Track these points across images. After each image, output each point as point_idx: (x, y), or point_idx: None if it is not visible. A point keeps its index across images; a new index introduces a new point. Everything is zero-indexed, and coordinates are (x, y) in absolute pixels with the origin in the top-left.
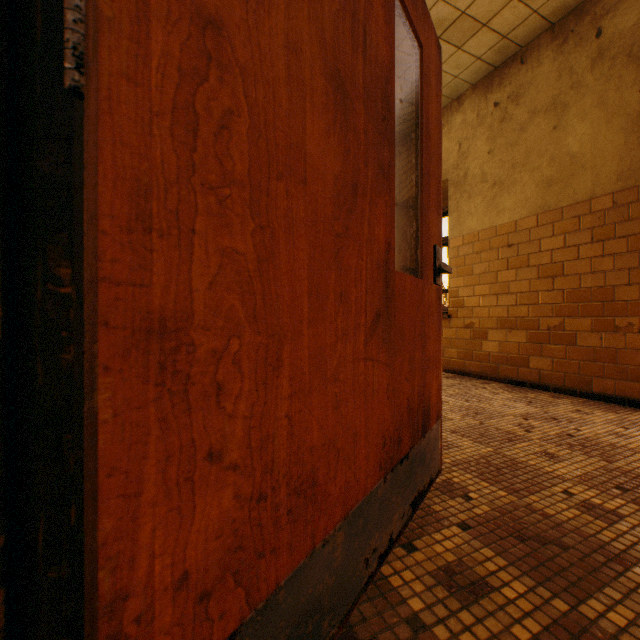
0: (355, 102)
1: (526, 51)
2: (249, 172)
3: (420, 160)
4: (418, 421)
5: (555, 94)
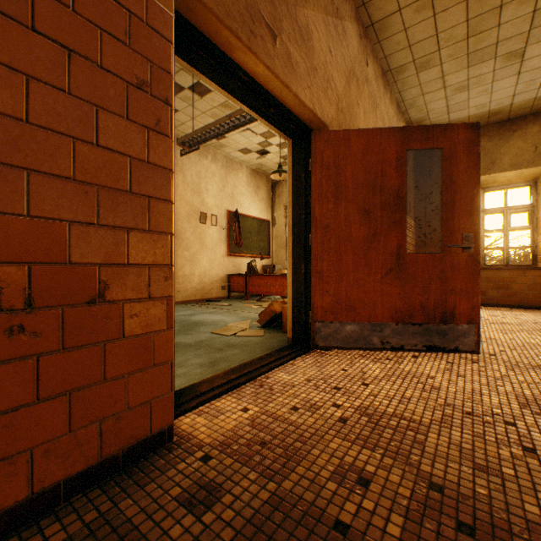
0: (374, 211)
1: None
2: (334, 246)
3: (442, 198)
4: (435, 315)
5: None
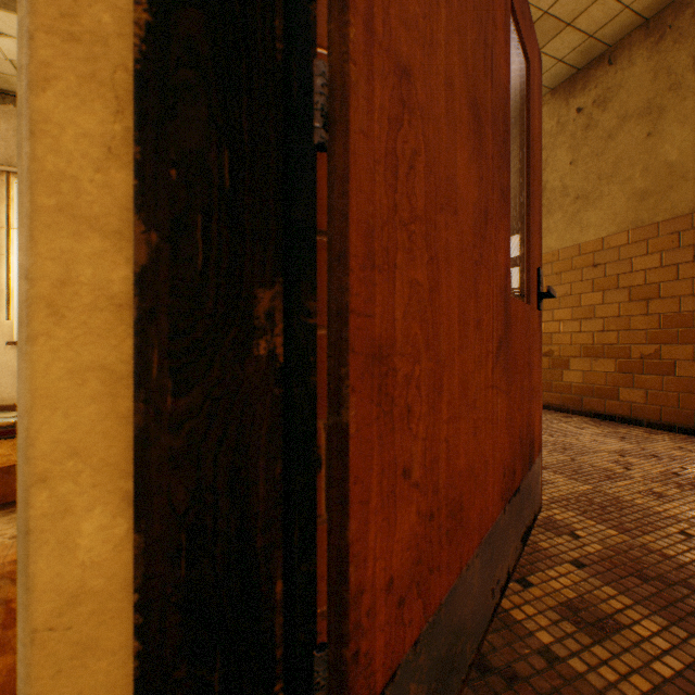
0: (485, 128)
1: (615, 50)
2: (424, 207)
3: (526, 180)
4: (526, 453)
5: (649, 97)
